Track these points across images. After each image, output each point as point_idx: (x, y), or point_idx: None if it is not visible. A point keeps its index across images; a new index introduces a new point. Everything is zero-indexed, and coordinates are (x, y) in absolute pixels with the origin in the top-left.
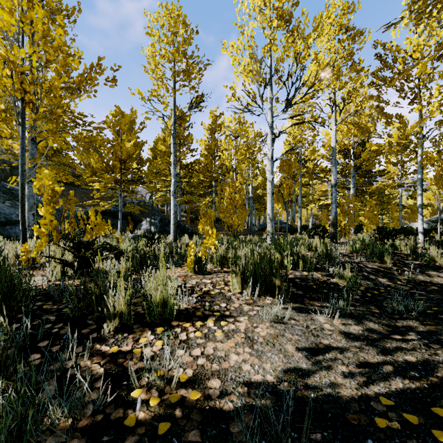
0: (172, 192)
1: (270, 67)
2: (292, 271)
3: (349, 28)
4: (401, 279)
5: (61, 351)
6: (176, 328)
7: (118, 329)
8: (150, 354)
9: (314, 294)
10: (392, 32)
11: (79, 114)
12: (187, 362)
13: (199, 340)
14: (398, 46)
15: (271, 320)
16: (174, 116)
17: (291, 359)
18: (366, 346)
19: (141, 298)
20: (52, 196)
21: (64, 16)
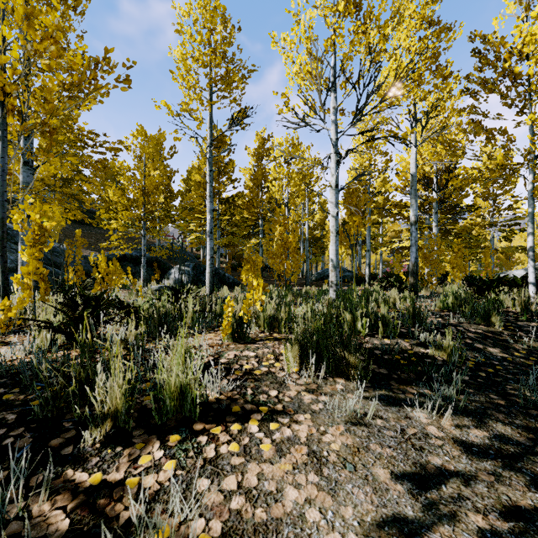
0: (208, 231)
1: (334, 67)
2: (368, 338)
3: (433, 21)
4: (519, 348)
5: (7, 484)
6: (200, 436)
7: (107, 439)
8: (147, 499)
9: (404, 374)
10: (494, 22)
11: (88, 132)
12: (213, 504)
13: (235, 460)
14: (503, 37)
15: (346, 420)
16: (210, 136)
17: (385, 497)
18: (504, 470)
19: (151, 384)
20: (39, 235)
21: (68, 5)
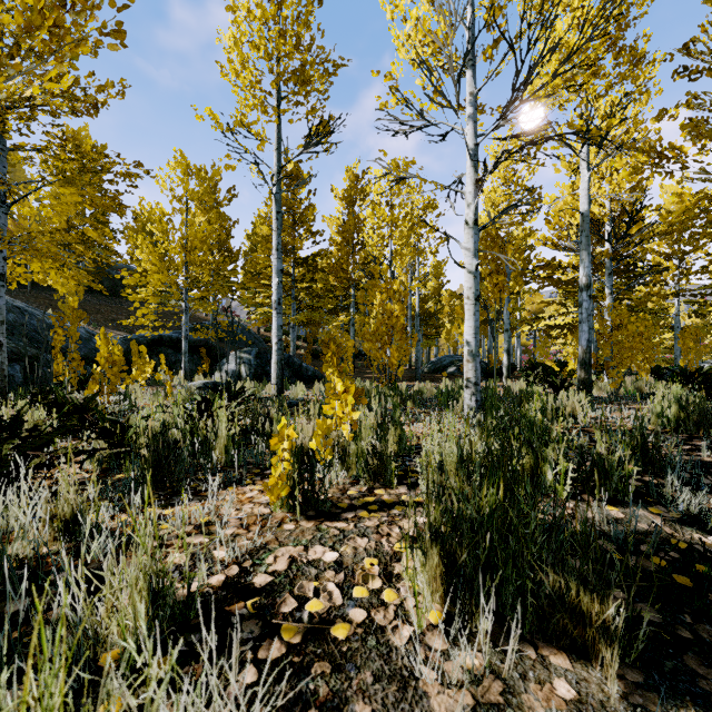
0: (274, 302)
1: (471, 28)
2: (573, 505)
3: None
4: None
5: None
6: None
7: None
8: None
9: (703, 623)
10: None
11: (93, 152)
12: None
13: None
14: None
15: None
16: (277, 161)
17: None
18: None
19: None
20: None
21: None
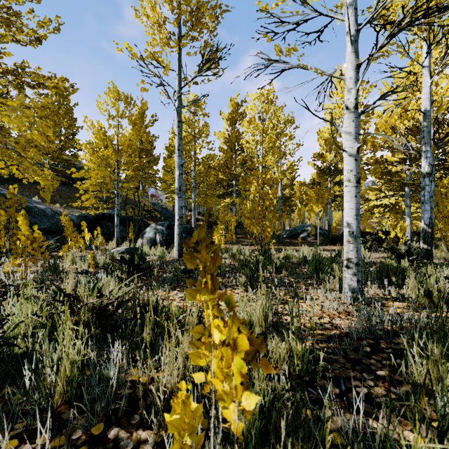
0: (176, 189)
1: None
2: None
3: None
4: None
5: None
6: None
7: None
8: None
9: None
10: None
11: (36, 74)
12: None
13: None
14: None
15: None
16: (178, 83)
17: None
18: None
19: None
20: None
21: None
